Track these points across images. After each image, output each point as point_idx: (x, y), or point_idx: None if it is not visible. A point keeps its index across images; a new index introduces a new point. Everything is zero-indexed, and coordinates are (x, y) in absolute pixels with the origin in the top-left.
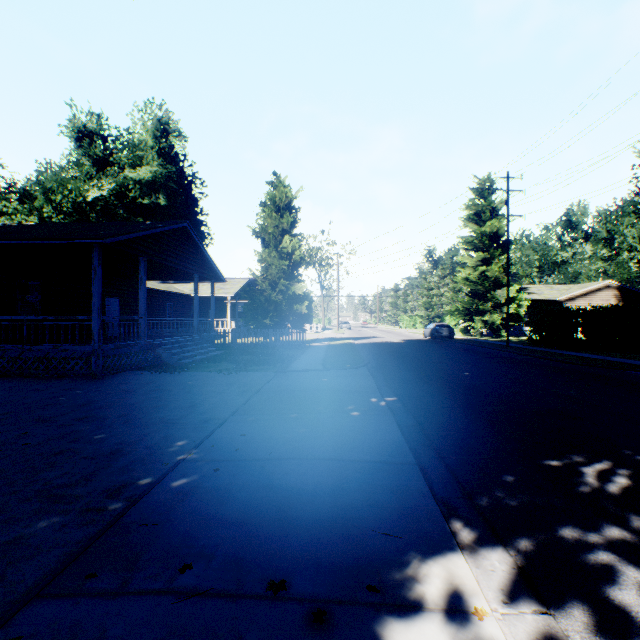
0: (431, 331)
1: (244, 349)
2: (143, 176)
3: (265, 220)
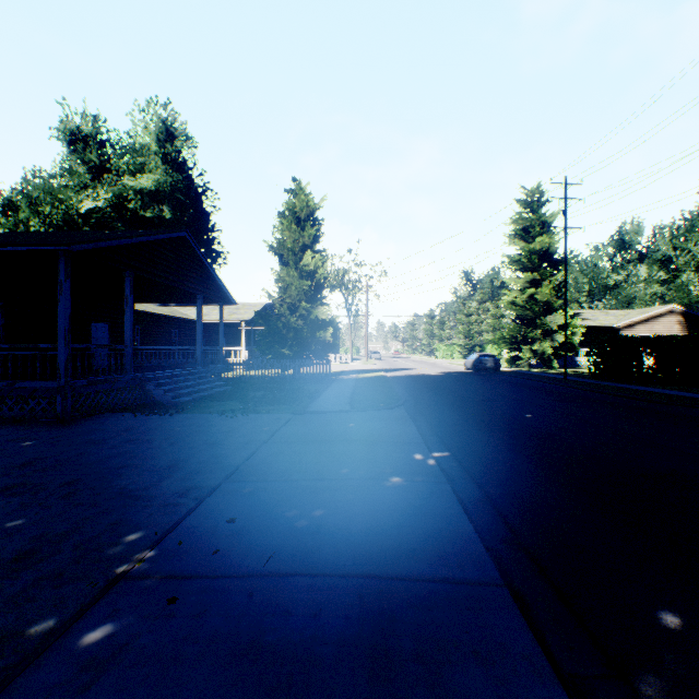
0: (474, 362)
1: (258, 383)
2: (145, 185)
3: (283, 234)
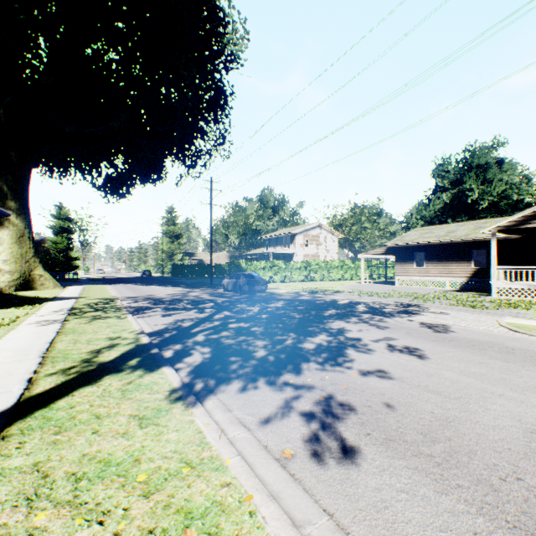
0: (143, 273)
1: None
2: None
3: (55, 222)
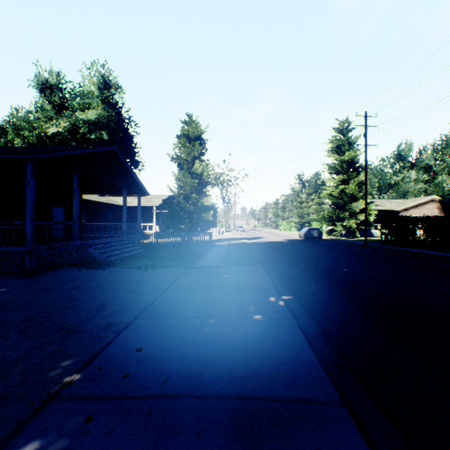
0: (305, 233)
1: (164, 247)
2: (90, 117)
3: (180, 149)
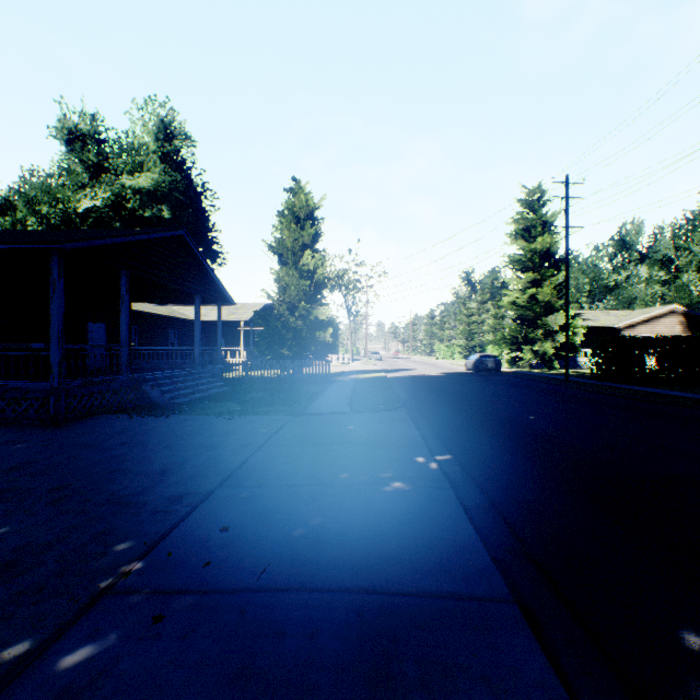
0: (474, 362)
1: (257, 384)
2: (143, 184)
3: (283, 233)
